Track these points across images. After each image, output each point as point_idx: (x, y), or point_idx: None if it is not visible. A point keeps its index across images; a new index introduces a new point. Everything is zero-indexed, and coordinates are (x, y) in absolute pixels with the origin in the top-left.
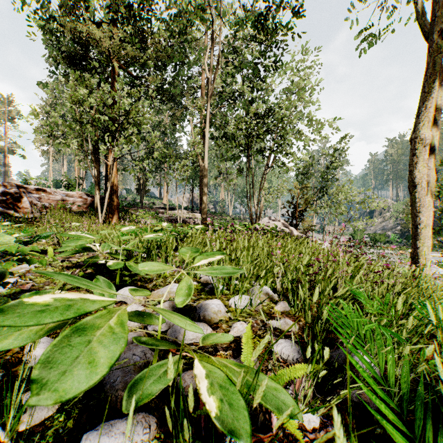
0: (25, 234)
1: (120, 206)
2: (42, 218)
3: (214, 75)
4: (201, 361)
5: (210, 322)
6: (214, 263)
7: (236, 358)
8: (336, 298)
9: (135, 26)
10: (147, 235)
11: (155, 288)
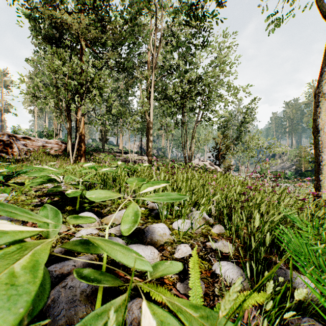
0: (8, 170)
1: (86, 151)
2: (27, 159)
3: (158, 51)
4: (150, 307)
5: (156, 245)
6: (159, 192)
7: (182, 281)
8: (270, 223)
9: (97, 14)
10: (103, 169)
11: (109, 213)
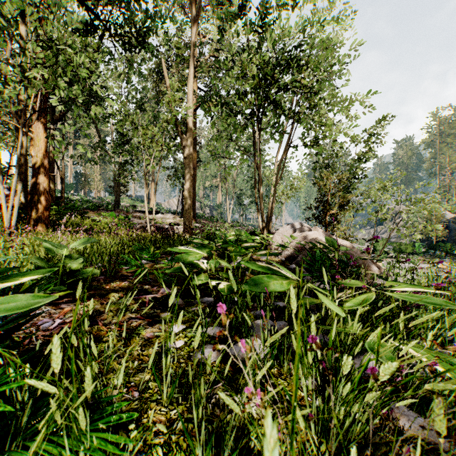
0: None
1: (75, 208)
2: None
3: None
4: None
5: None
6: None
7: None
8: None
9: None
10: None
11: None
